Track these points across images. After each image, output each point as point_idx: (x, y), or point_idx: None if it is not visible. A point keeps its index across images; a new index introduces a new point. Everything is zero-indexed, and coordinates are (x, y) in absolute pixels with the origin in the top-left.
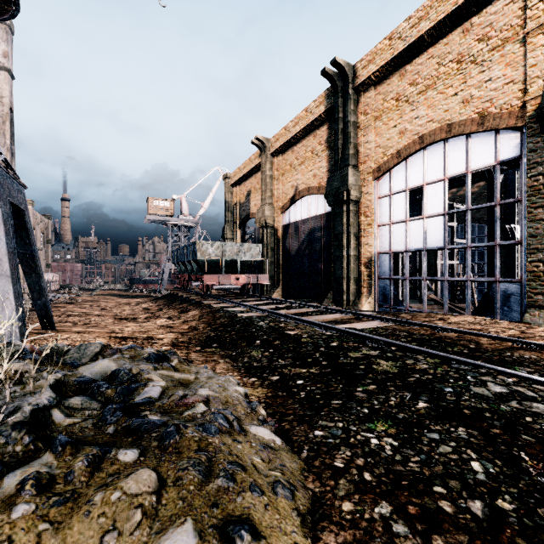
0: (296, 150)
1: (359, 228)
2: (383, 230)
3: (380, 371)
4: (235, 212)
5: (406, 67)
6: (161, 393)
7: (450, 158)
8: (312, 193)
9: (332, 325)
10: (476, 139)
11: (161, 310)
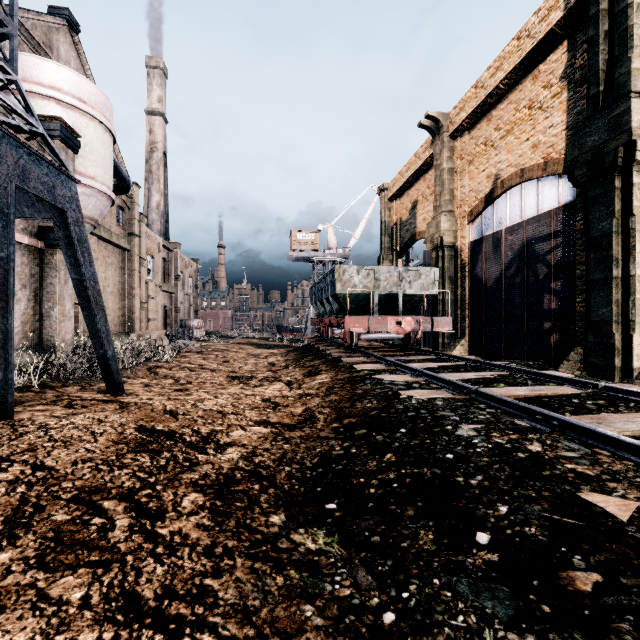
0: (495, 116)
1: None
2: None
3: None
4: (394, 235)
5: None
6: None
7: None
8: (529, 177)
9: None
10: None
11: (287, 368)
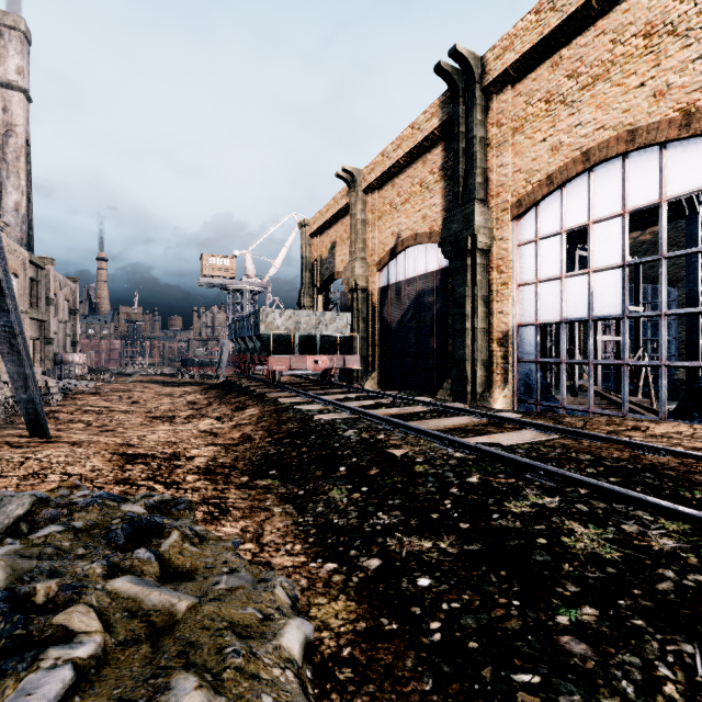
0: (398, 184)
1: (489, 289)
2: (526, 292)
3: (583, 556)
4: (314, 271)
5: (562, 52)
6: (63, 695)
7: (633, 182)
8: (420, 242)
9: (463, 440)
10: (676, 151)
11: (211, 405)
